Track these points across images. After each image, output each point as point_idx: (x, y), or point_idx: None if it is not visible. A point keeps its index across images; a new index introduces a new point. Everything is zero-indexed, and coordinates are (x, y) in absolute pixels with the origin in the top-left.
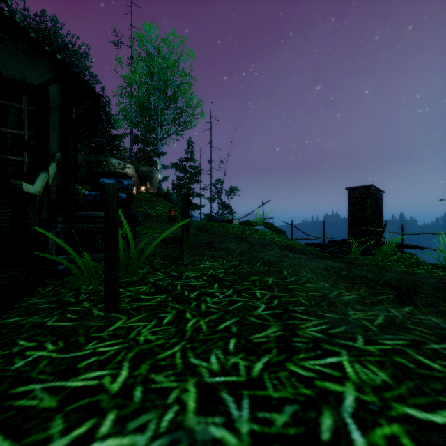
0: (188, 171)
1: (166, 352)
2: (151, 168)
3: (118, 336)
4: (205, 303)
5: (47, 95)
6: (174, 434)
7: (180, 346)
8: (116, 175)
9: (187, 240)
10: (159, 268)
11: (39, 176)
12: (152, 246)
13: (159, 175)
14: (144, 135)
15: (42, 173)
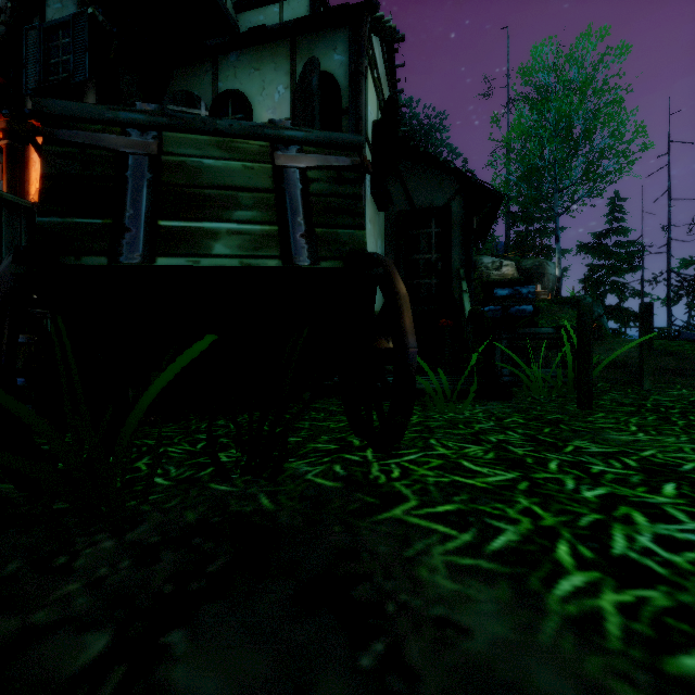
0: (612, 254)
1: (664, 427)
2: (540, 261)
3: (609, 418)
4: (693, 416)
5: (451, 213)
6: (691, 441)
7: (675, 427)
8: (510, 283)
9: (648, 359)
10: (609, 390)
11: (463, 298)
12: (603, 363)
13: (558, 270)
14: (527, 211)
15: (464, 295)
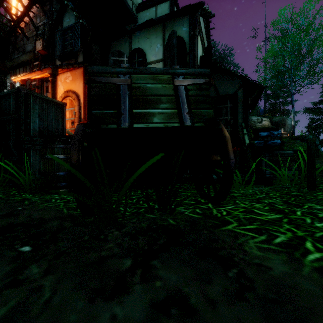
0: None
1: None
2: (283, 117)
3: None
4: None
5: (237, 96)
6: None
7: None
8: (267, 129)
9: None
10: None
11: (245, 137)
12: (321, 168)
13: (293, 122)
14: (276, 92)
15: (245, 135)
